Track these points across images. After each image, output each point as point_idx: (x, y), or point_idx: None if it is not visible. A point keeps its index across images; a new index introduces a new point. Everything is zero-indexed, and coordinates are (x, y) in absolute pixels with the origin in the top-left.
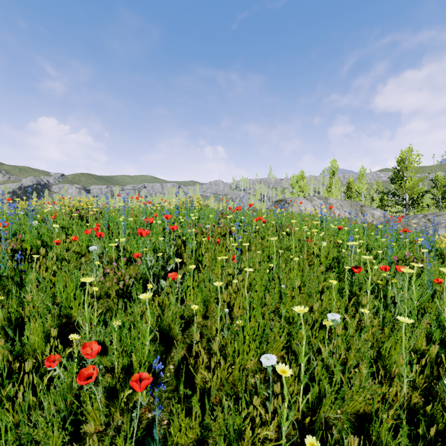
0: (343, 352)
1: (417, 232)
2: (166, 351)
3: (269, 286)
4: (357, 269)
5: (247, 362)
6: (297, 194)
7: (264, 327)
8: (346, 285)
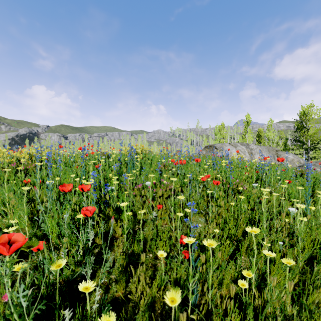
0: None
1: None
2: None
3: None
4: None
5: None
6: (219, 140)
7: None
8: None
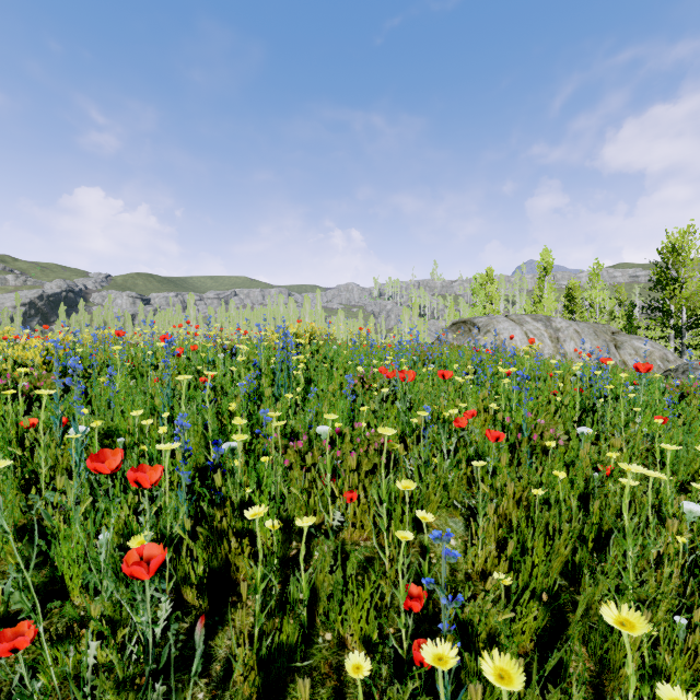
0: None
1: None
2: None
3: None
4: None
5: None
6: (481, 307)
7: None
8: None
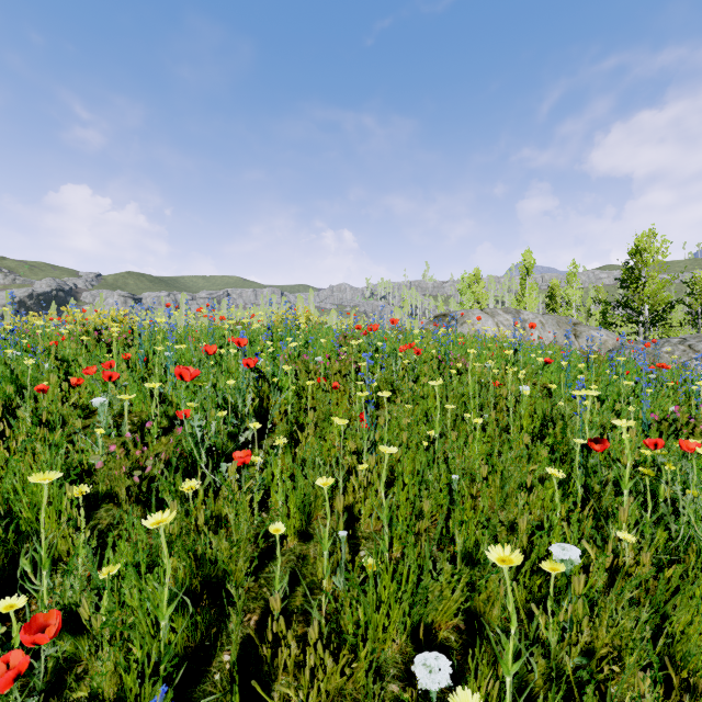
0: (586, 630)
1: (676, 368)
2: (219, 618)
3: (428, 475)
4: (600, 444)
5: (385, 646)
6: (468, 306)
7: (419, 564)
8: (578, 475)
